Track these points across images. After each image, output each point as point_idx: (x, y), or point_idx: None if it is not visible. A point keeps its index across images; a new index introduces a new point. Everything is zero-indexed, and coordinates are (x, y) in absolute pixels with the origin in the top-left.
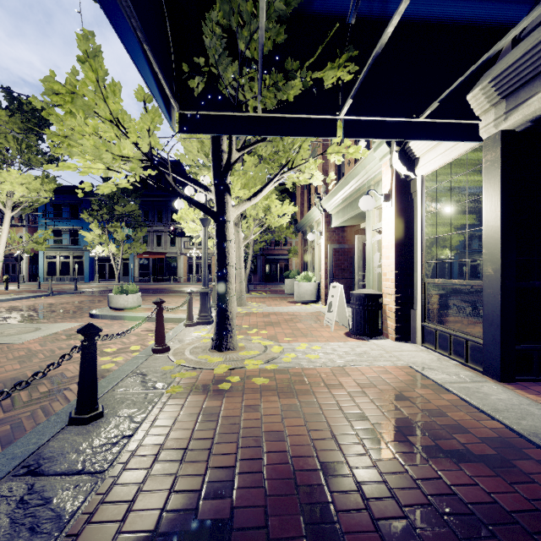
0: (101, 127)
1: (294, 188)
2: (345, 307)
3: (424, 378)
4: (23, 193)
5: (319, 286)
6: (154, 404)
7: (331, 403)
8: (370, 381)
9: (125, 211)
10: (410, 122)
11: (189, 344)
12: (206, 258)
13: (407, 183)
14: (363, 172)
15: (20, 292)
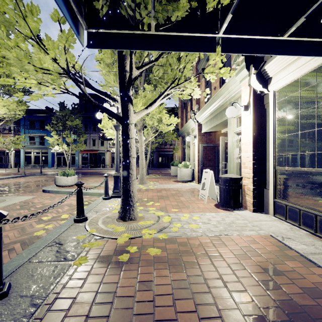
0: (35, 52)
1: (177, 110)
2: (214, 186)
3: (287, 248)
4: (5, 111)
5: (193, 171)
6: (58, 279)
7: (216, 278)
8: (244, 251)
9: (73, 124)
10: (275, 40)
11: (103, 214)
12: (118, 152)
13: (261, 97)
14: (226, 92)
15: (5, 174)
